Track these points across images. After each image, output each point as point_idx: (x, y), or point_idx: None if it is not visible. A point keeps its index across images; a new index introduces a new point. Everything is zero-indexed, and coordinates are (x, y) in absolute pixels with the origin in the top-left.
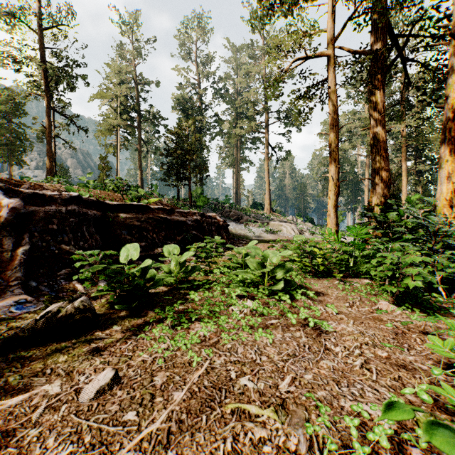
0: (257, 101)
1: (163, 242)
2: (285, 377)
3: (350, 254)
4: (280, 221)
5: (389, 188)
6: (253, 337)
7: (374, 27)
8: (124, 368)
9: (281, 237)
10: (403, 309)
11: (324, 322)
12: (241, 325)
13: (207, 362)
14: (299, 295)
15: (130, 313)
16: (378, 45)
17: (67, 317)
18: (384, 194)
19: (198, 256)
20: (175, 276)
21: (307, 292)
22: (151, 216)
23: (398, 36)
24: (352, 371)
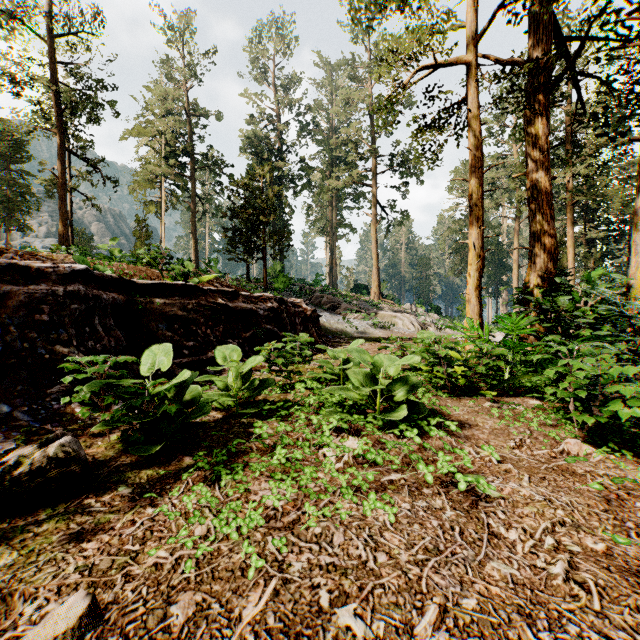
0: (361, 141)
1: (221, 340)
2: (426, 608)
3: (507, 360)
4: (393, 311)
5: (555, 262)
6: (360, 509)
7: (533, 25)
8: (117, 582)
9: (395, 333)
10: (603, 451)
11: (481, 479)
12: (339, 484)
13: (271, 584)
14: (435, 429)
15: (153, 461)
16: (539, 52)
17: (32, 474)
18: (548, 270)
19: (273, 362)
20: (235, 396)
21: (446, 423)
22: (203, 302)
23: (567, 40)
24: (549, 587)
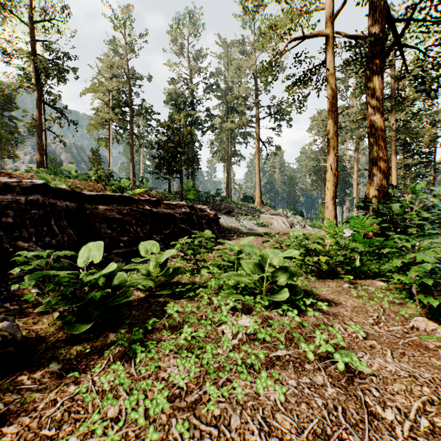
0: (248, 96)
1: (147, 236)
2: None
3: (360, 252)
4: (271, 214)
5: (387, 179)
6: (253, 386)
7: (372, 10)
8: None
9: (272, 230)
10: None
11: (354, 356)
12: (235, 360)
13: None
14: (311, 310)
15: (84, 337)
16: (376, 29)
17: None
18: (382, 185)
19: (184, 253)
20: (154, 280)
21: (318, 303)
22: (135, 208)
23: (396, 21)
24: None
